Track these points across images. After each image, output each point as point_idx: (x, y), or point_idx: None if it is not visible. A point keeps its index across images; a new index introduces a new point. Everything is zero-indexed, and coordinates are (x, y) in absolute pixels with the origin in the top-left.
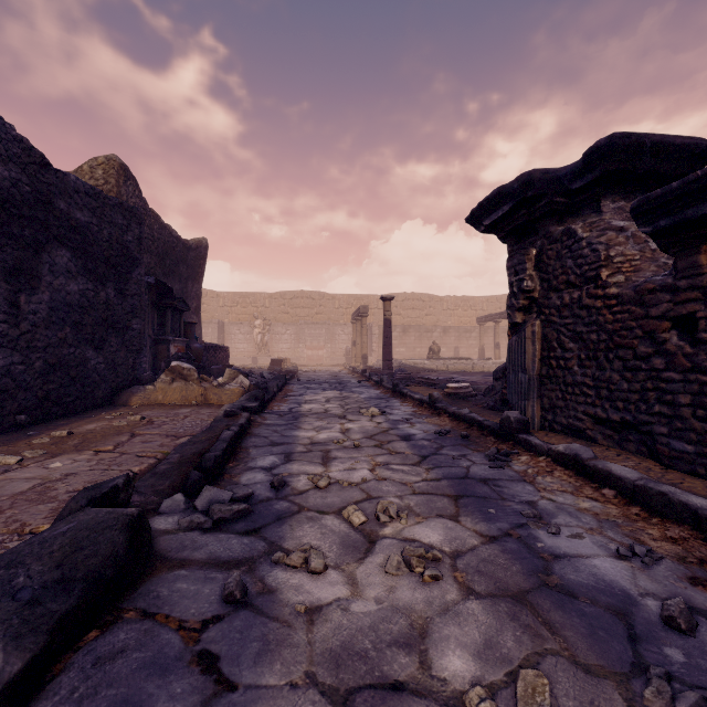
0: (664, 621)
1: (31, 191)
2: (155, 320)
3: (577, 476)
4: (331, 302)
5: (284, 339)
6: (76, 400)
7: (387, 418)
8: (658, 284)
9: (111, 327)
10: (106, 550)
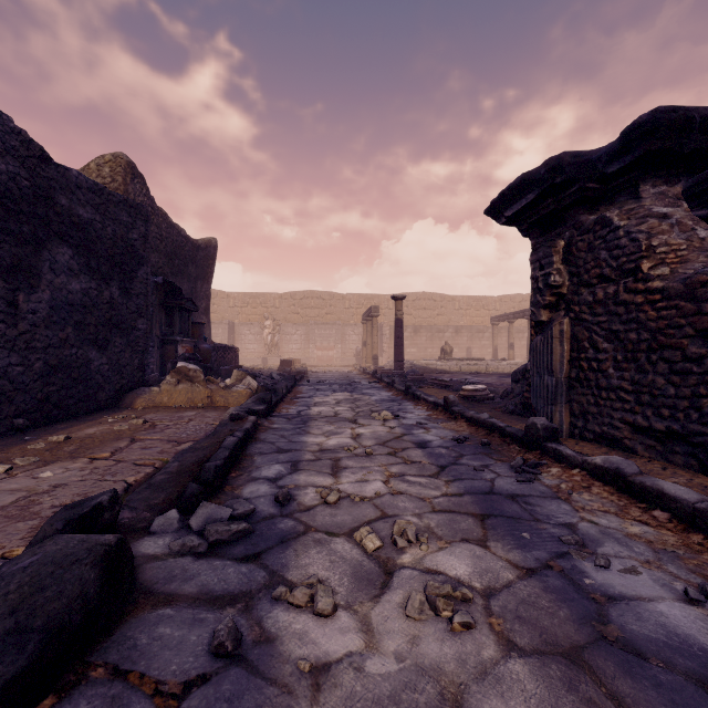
0: None
1: (30, 186)
2: (163, 321)
3: (619, 494)
4: (342, 302)
5: (294, 340)
6: (78, 402)
7: (400, 422)
8: None
9: (115, 327)
10: (73, 590)
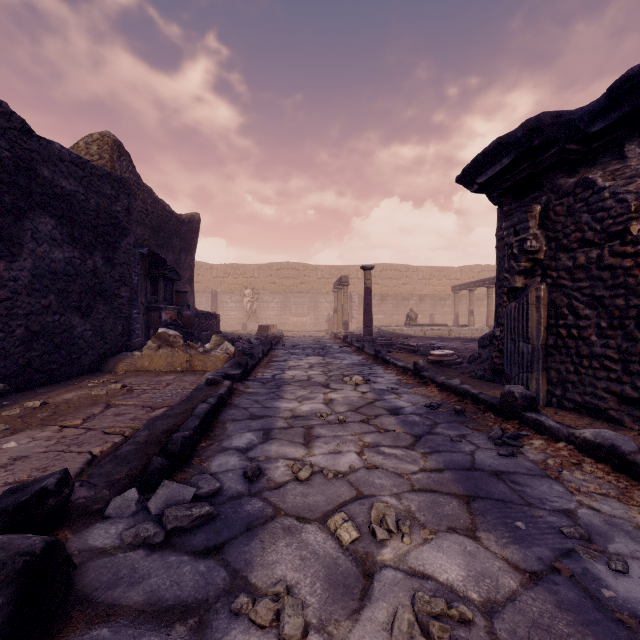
0: None
1: (11, 157)
2: (148, 289)
3: (616, 473)
4: (315, 272)
5: (271, 307)
6: (61, 367)
7: (371, 387)
8: None
9: (98, 295)
10: None
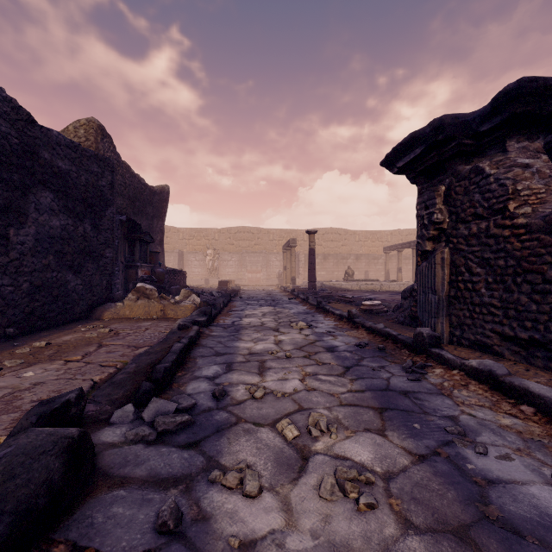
0: None
1: (19, 143)
2: (126, 250)
3: (492, 391)
4: (267, 235)
5: (230, 265)
6: (58, 315)
7: (313, 330)
8: None
9: (87, 255)
10: (40, 478)
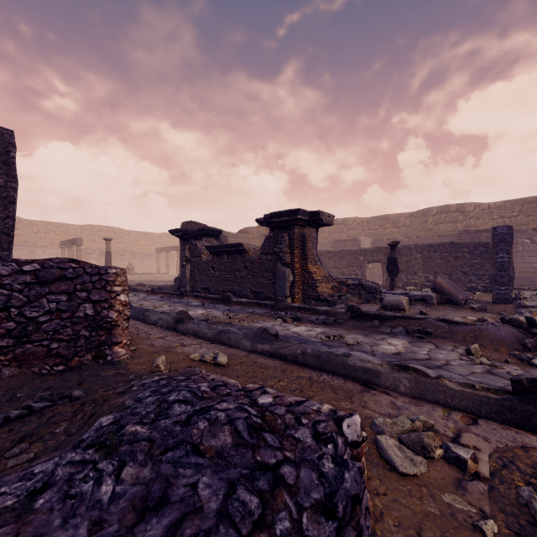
0: (202, 305)
1: None
2: None
3: (196, 298)
4: (29, 226)
5: None
6: None
7: (138, 296)
8: (210, 260)
9: None
10: (130, 304)
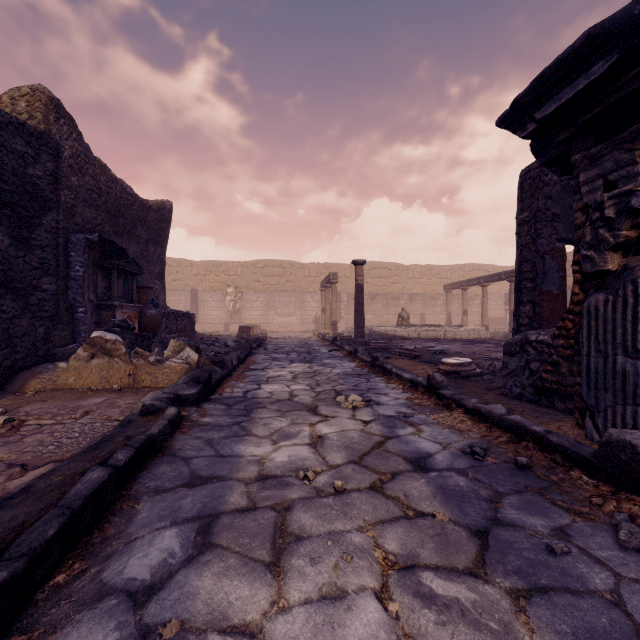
0: None
1: None
2: (99, 283)
3: None
4: (301, 270)
5: (255, 306)
6: None
7: (374, 411)
8: None
9: (2, 286)
10: None
